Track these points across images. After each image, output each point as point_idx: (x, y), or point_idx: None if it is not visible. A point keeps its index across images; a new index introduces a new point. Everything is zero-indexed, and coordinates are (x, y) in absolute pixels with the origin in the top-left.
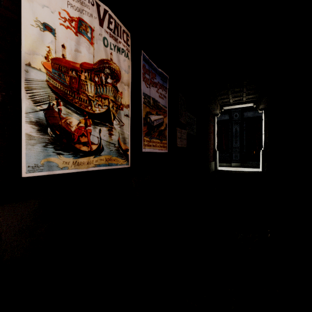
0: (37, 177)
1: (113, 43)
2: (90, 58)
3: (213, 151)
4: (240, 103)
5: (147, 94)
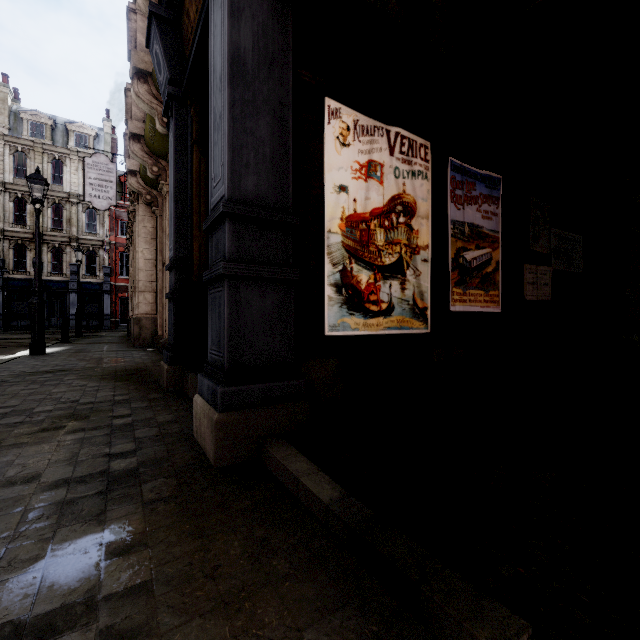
0: (334, 337)
1: (407, 168)
2: (380, 201)
3: None
4: None
5: (458, 221)
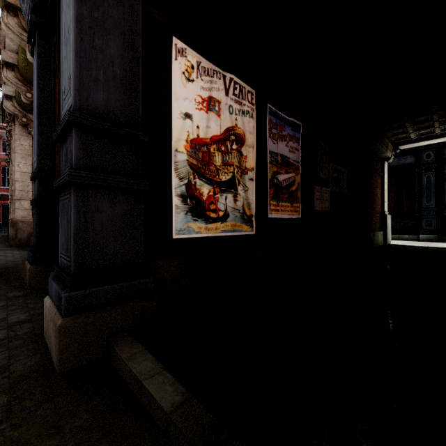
0: (180, 239)
1: (238, 107)
2: (218, 130)
3: (380, 215)
4: (430, 138)
5: (274, 152)
